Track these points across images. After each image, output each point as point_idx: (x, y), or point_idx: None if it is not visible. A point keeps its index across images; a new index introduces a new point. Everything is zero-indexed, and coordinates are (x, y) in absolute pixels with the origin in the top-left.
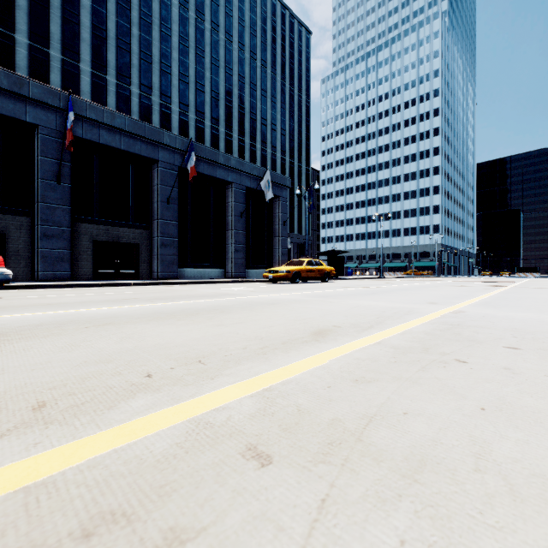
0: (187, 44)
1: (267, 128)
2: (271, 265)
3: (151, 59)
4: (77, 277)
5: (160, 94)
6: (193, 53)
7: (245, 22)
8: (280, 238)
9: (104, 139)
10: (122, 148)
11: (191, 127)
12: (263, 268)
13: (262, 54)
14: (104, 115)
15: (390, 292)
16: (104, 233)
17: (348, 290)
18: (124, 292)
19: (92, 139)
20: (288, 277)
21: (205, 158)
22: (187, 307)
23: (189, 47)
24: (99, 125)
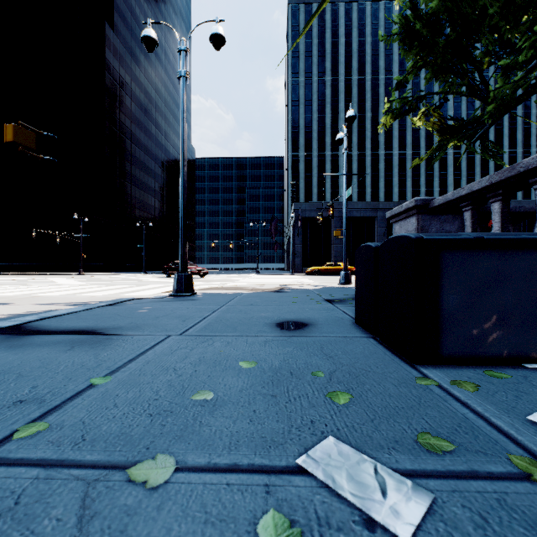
0: (459, 100)
1: None
2: None
3: None
4: None
5: None
6: (464, 104)
7: None
8: None
9: None
10: None
11: (462, 159)
12: None
13: None
14: None
15: None
16: None
17: None
18: None
19: None
20: None
21: None
22: None
23: (461, 101)
24: None
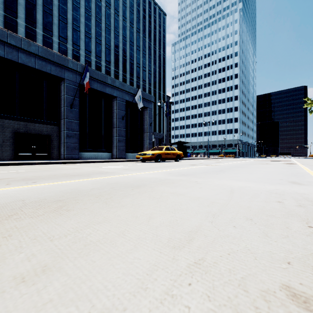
0: (90, 14)
1: (140, 69)
2: (142, 151)
3: (66, 21)
4: (1, 158)
5: (72, 43)
6: (94, 20)
7: (126, 4)
8: (148, 133)
9: (22, 60)
10: (37, 68)
11: (93, 65)
12: (137, 152)
13: (137, 24)
14: (21, 42)
15: (232, 169)
16: (24, 127)
17: (199, 168)
18: (13, 171)
19: (12, 59)
20: (153, 158)
21: (98, 80)
22: (25, 196)
23: (91, 16)
24: (18, 49)
